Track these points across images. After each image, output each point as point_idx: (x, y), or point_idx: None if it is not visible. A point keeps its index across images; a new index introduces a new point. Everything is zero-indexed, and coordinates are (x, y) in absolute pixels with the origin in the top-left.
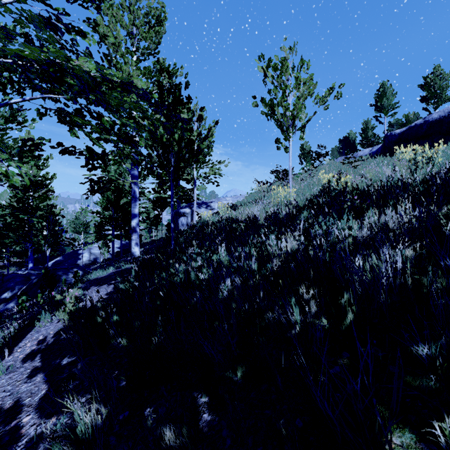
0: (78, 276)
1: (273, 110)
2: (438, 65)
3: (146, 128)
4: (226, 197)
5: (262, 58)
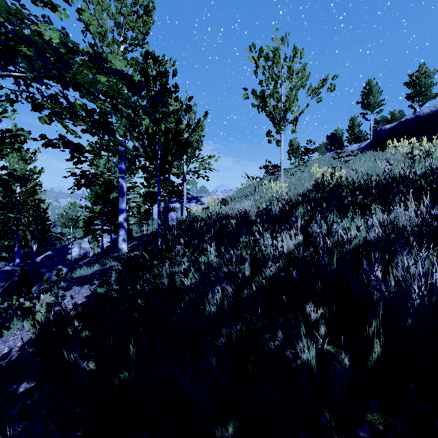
0: (61, 275)
1: (265, 101)
2: (423, 63)
3: (124, 113)
4: (216, 192)
5: (253, 47)
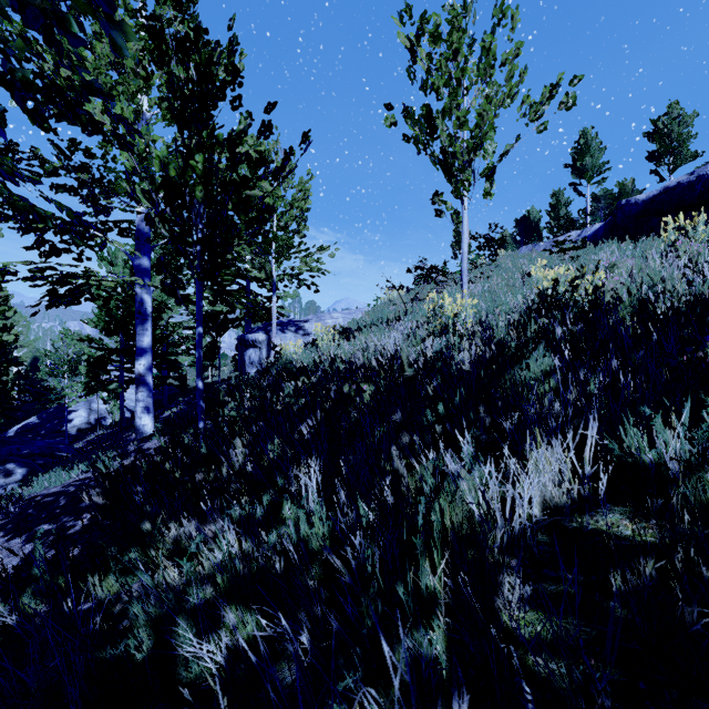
0: None
1: (432, 126)
2: (675, 101)
3: None
4: (331, 313)
5: (408, 14)
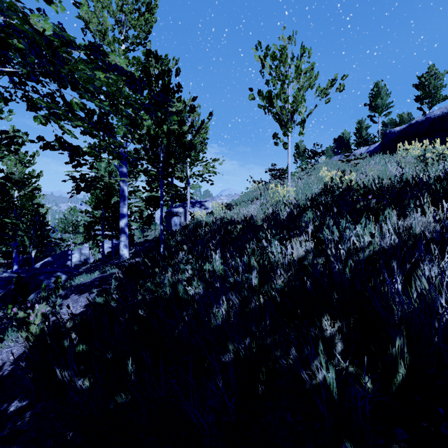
0: (59, 282)
1: (272, 102)
2: (432, 64)
3: (124, 112)
4: (220, 197)
5: (259, 46)
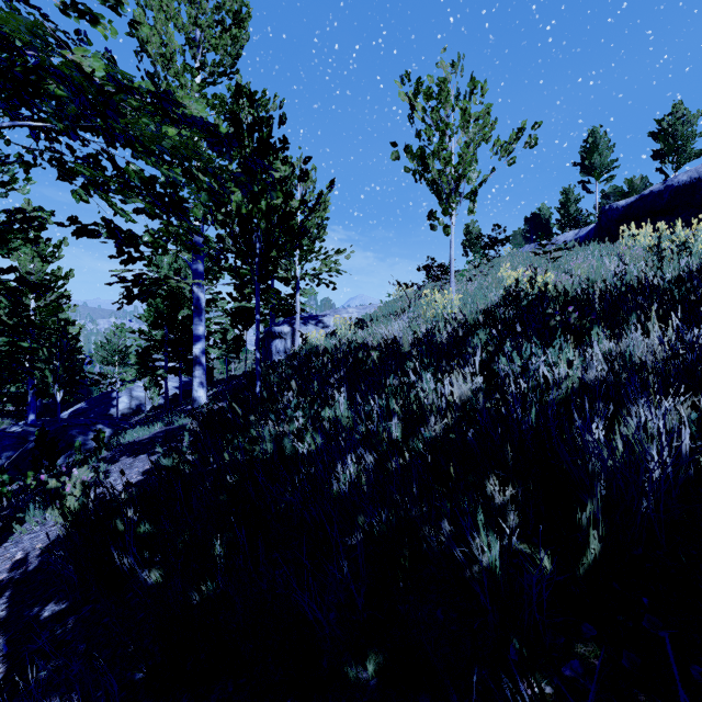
0: (102, 439)
1: (425, 164)
2: (680, 101)
3: (204, 184)
4: (347, 308)
5: (407, 78)
